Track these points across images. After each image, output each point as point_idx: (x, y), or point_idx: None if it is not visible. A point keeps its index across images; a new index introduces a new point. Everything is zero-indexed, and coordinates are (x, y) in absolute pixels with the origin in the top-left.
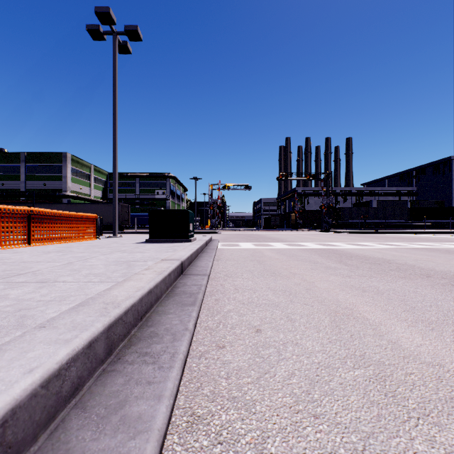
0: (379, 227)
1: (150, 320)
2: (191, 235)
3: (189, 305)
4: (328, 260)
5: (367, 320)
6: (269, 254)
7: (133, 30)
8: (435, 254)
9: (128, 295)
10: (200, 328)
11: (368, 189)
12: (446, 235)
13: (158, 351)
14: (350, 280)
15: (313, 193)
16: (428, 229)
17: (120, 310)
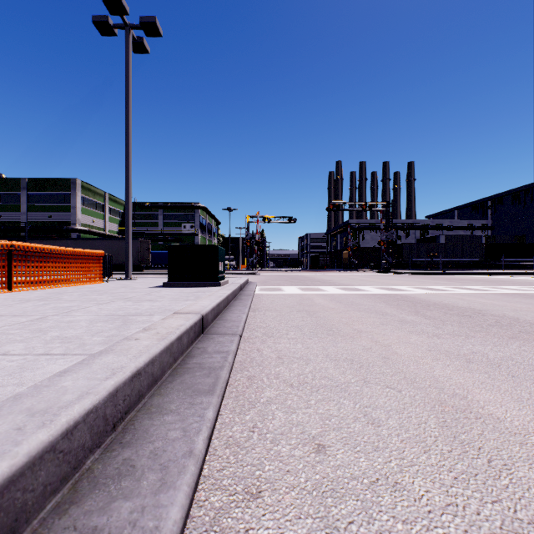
0: (448, 267)
1: (130, 430)
2: (221, 277)
3: (203, 393)
4: (400, 311)
5: (500, 423)
6: (321, 301)
7: (150, 23)
8: None
9: (86, 389)
10: (218, 443)
11: (435, 222)
12: (532, 276)
13: (121, 524)
14: (441, 342)
15: (369, 226)
16: (507, 269)
17: (52, 431)
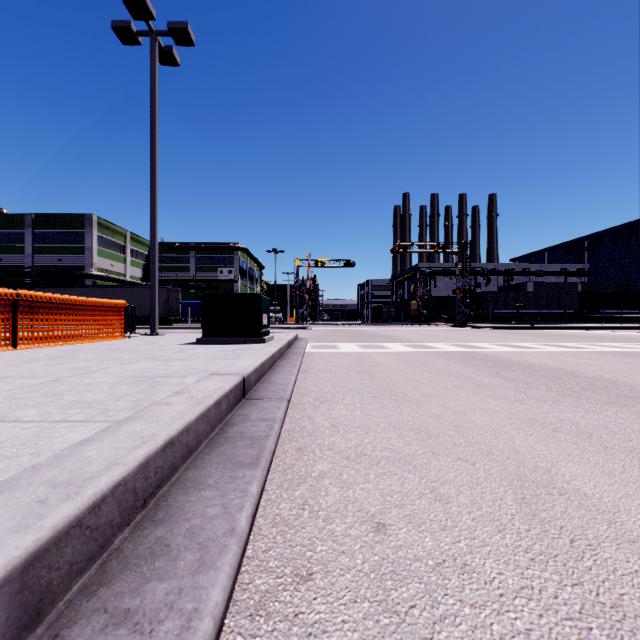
0: (536, 320)
1: (162, 507)
2: (265, 332)
3: (246, 465)
4: (478, 372)
5: (587, 500)
6: (383, 361)
7: (181, 29)
8: (637, 361)
9: (113, 459)
10: (264, 521)
11: (521, 267)
12: (636, 331)
13: (156, 606)
14: (524, 408)
15: (442, 272)
16: (607, 323)
17: (78, 504)
